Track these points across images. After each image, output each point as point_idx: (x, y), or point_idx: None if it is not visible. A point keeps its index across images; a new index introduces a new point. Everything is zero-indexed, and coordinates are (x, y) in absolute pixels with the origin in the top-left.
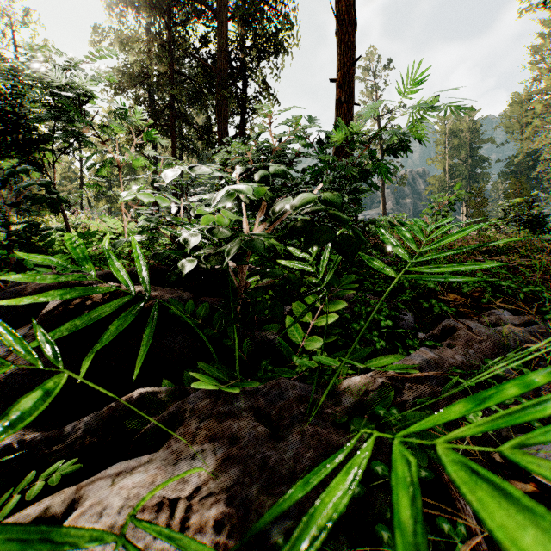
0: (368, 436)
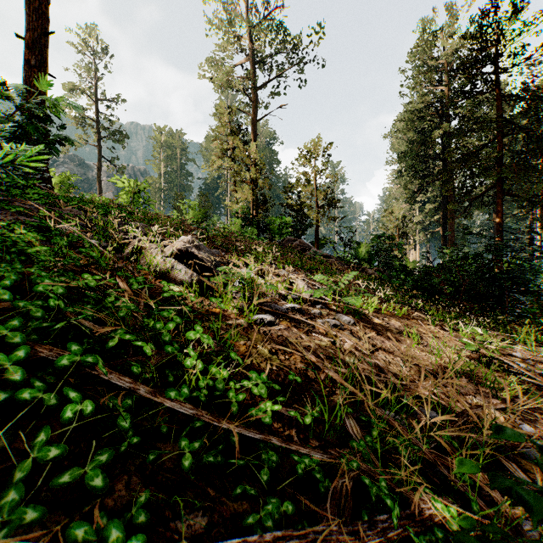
0: None
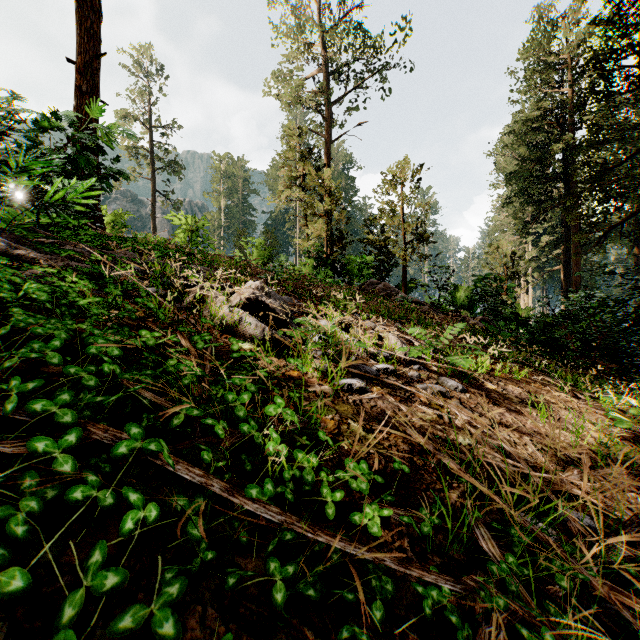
0: (39, 244)
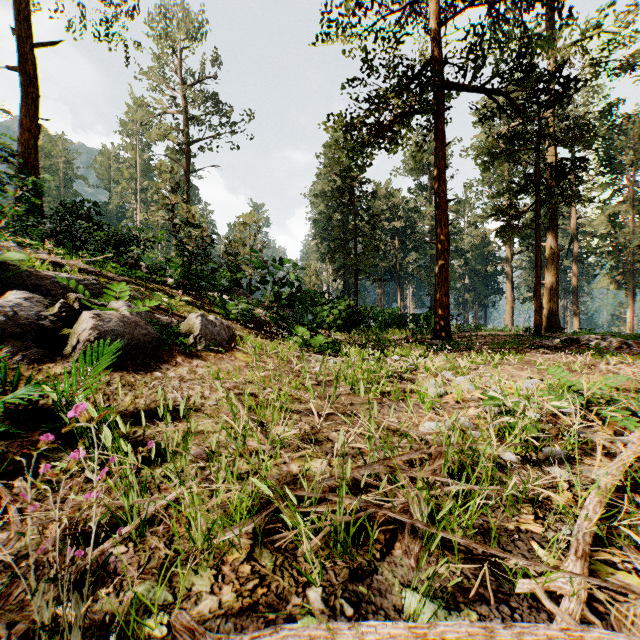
0: None
